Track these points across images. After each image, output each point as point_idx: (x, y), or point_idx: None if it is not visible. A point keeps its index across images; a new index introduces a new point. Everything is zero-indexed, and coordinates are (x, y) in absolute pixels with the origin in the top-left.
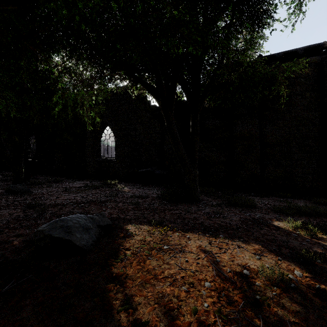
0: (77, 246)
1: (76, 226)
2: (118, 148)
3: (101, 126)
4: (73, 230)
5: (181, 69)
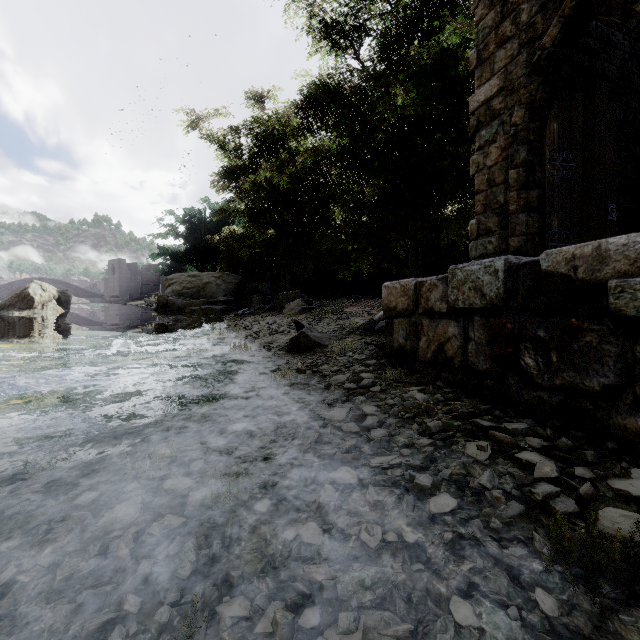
0: None
1: None
2: None
3: None
4: None
5: None
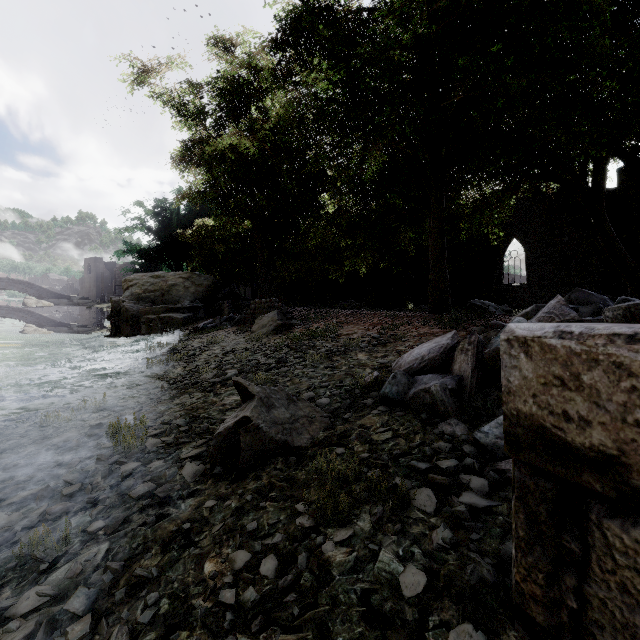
0: (489, 311)
1: (487, 304)
2: (531, 269)
3: (504, 240)
4: (486, 305)
5: (610, 150)
